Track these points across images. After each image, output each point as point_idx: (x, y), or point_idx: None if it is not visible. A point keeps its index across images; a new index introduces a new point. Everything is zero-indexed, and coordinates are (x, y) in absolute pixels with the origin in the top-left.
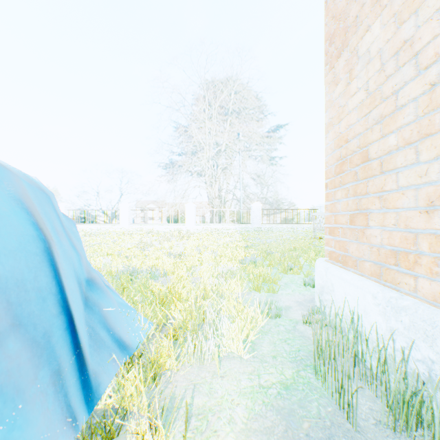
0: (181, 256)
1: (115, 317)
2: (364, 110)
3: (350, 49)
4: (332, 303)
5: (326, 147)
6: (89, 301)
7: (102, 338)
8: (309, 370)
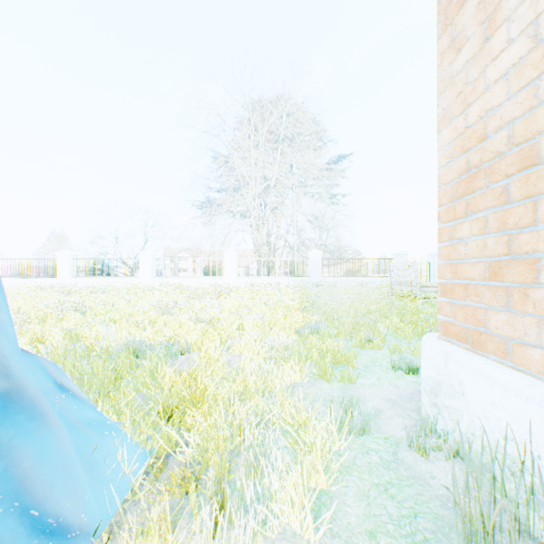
0: (215, 322)
1: (54, 470)
2: (528, 73)
3: None
4: (460, 415)
5: (438, 156)
6: None
7: None
8: None
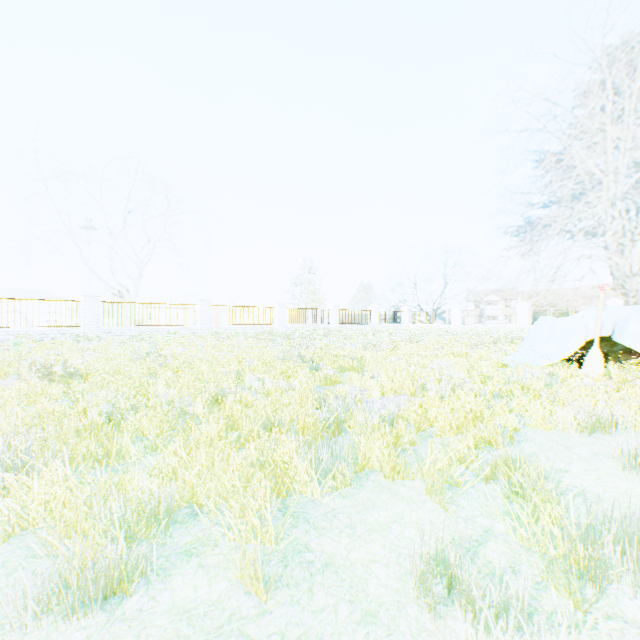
0: None
1: None
2: None
3: None
4: None
5: None
6: None
7: None
8: None
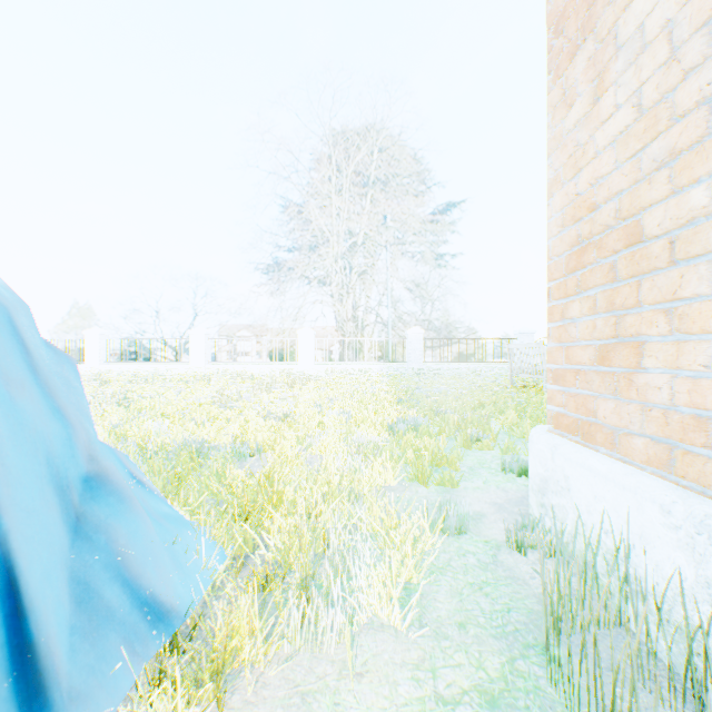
0: (289, 417)
1: (145, 551)
2: (632, 144)
3: (600, 33)
4: (566, 513)
5: (550, 223)
6: (86, 523)
7: (107, 604)
8: (533, 657)
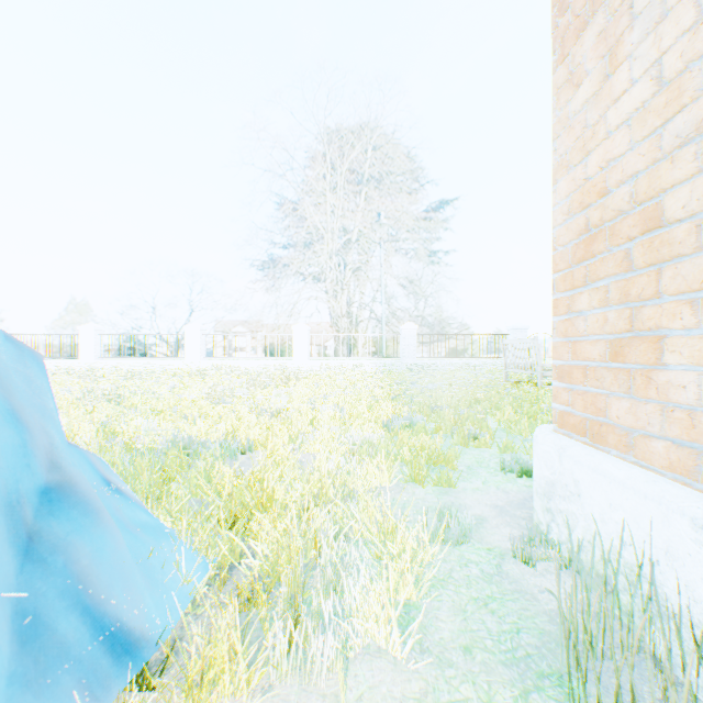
0: (282, 414)
1: (112, 571)
2: (651, 121)
3: (613, 4)
4: (576, 520)
5: (554, 211)
6: (40, 543)
7: (60, 640)
8: (549, 690)
